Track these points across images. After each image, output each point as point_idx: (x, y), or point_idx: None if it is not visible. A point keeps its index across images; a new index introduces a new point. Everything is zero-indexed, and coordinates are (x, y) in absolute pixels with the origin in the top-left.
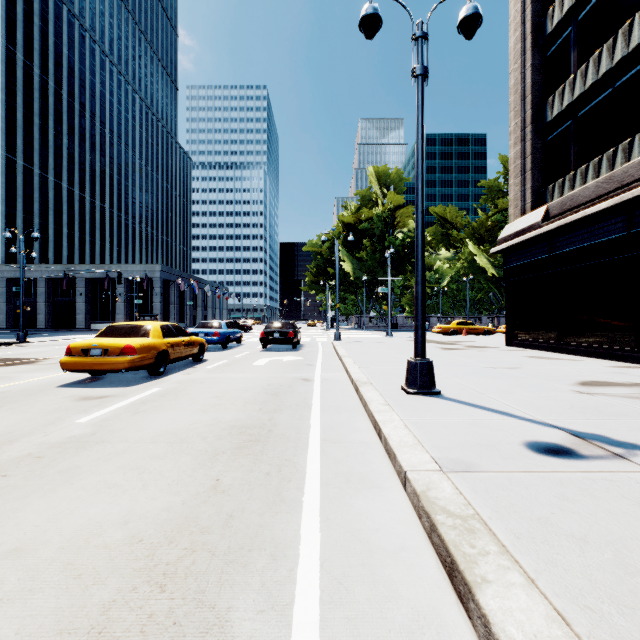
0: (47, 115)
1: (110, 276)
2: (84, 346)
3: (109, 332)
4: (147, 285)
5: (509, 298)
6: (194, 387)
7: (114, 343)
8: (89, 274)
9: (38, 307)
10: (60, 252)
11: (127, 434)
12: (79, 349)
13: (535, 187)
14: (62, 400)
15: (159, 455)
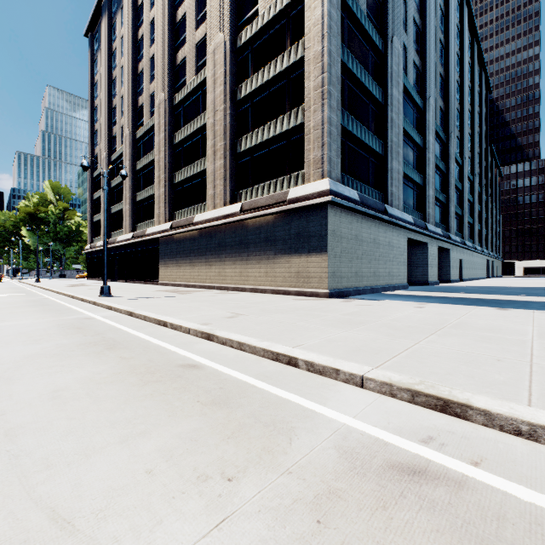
0: None
1: None
2: None
3: None
4: None
5: (88, 266)
6: None
7: None
8: None
9: None
10: None
11: None
12: None
13: (92, 237)
14: None
15: None
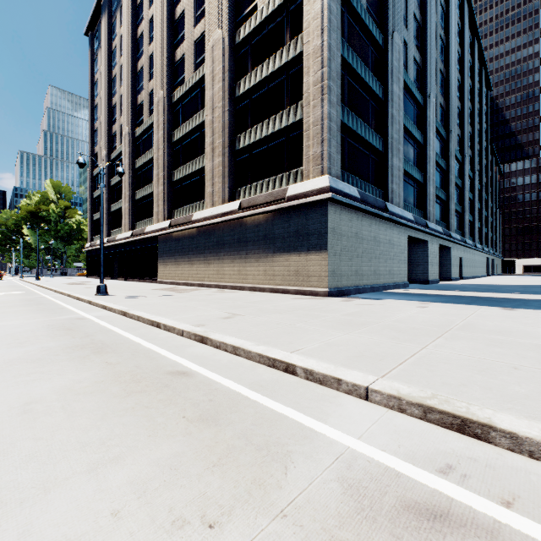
0: None
1: None
2: None
3: None
4: None
5: (88, 264)
6: None
7: None
8: None
9: None
10: None
11: None
12: None
13: (92, 236)
14: None
15: None
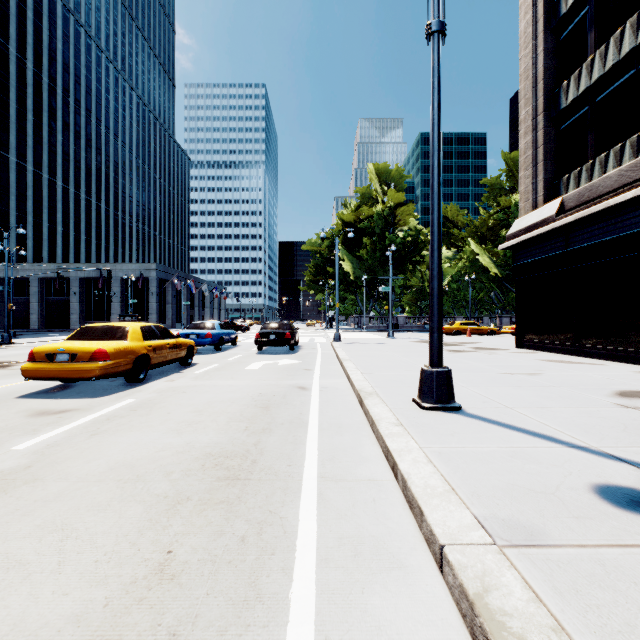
0: (41, 111)
1: (105, 275)
2: (49, 350)
3: (82, 334)
4: (143, 284)
5: (519, 297)
6: (174, 398)
7: (83, 347)
8: (83, 273)
9: (31, 307)
10: (55, 251)
11: (71, 467)
12: (43, 354)
13: (548, 179)
14: (13, 416)
15: (100, 504)
